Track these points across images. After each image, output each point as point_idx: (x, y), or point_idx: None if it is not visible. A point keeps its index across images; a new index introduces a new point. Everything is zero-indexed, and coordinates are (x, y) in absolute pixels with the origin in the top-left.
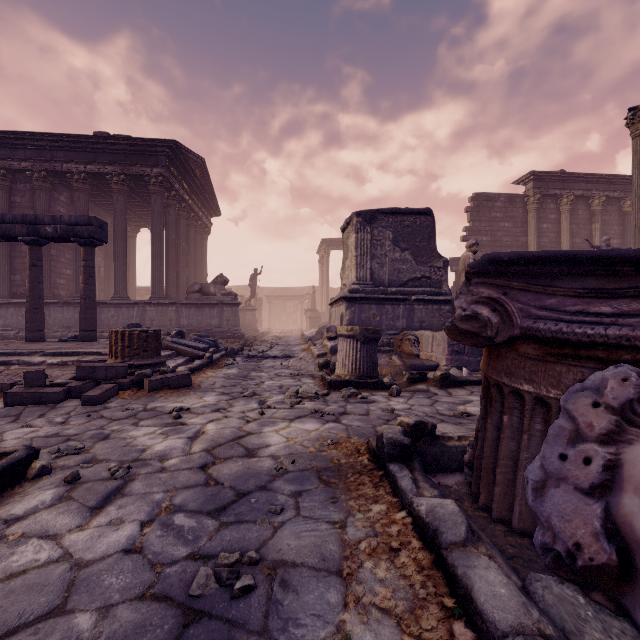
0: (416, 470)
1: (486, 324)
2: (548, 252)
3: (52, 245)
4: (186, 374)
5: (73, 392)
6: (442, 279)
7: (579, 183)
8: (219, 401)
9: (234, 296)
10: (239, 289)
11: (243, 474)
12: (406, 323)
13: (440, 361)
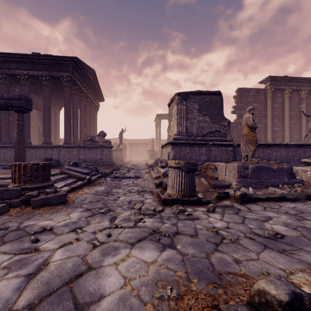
0: None
1: None
2: None
3: (10, 115)
4: (63, 194)
5: None
6: (227, 132)
7: (294, 82)
8: (80, 218)
9: (109, 142)
10: (115, 140)
11: None
12: (206, 158)
13: (232, 182)
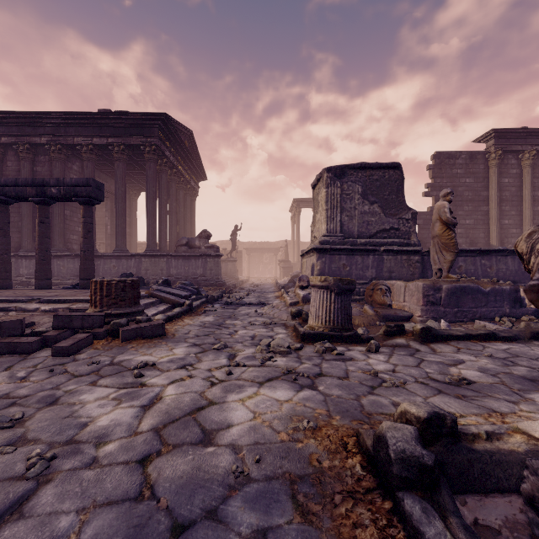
0: (449, 513)
1: None
2: None
3: (66, 207)
4: (160, 324)
5: (48, 341)
6: (410, 230)
7: None
8: (188, 354)
9: (216, 249)
10: (223, 243)
11: (190, 480)
12: (375, 273)
13: (414, 311)
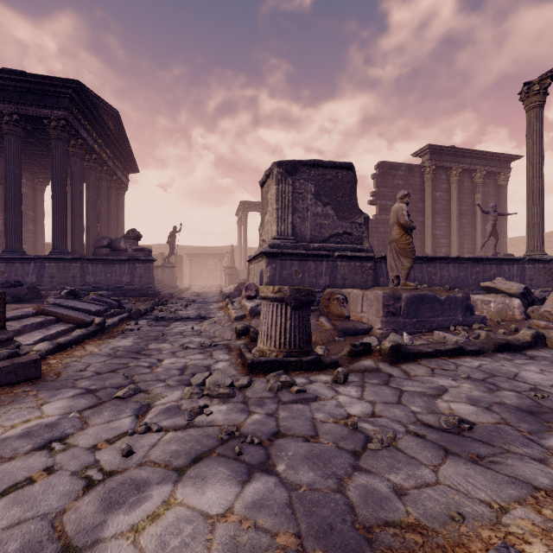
0: None
1: None
2: None
3: None
4: (30, 361)
5: None
6: (363, 236)
7: (465, 158)
8: (67, 414)
9: (147, 252)
10: (161, 247)
11: None
12: (329, 280)
13: (373, 323)
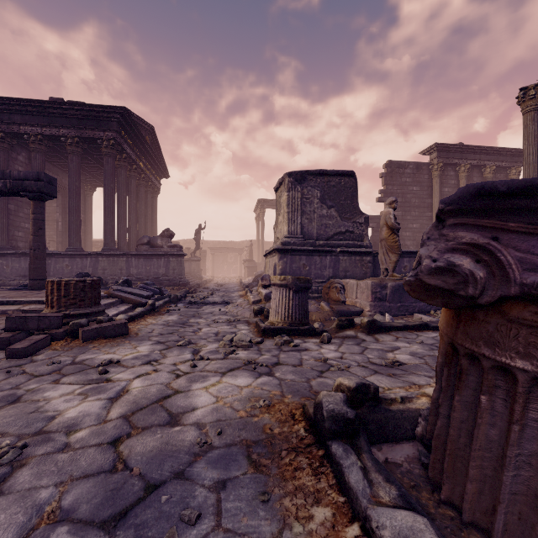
0: (363, 451)
1: (466, 279)
2: None
3: (10, 201)
4: (122, 323)
5: (0, 344)
6: (363, 233)
7: (474, 154)
8: (152, 351)
9: (179, 248)
10: (186, 242)
11: (159, 453)
12: (332, 272)
13: (364, 307)
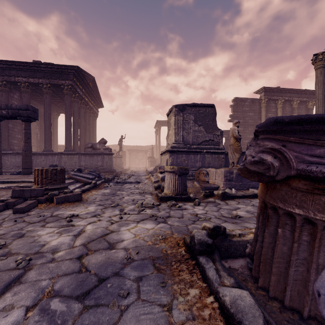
0: (217, 261)
1: (269, 167)
2: (321, 114)
3: (9, 122)
4: (79, 194)
5: (9, 205)
6: (220, 141)
7: (286, 93)
8: (97, 210)
9: (110, 150)
10: (114, 146)
11: (104, 263)
12: (201, 164)
13: (220, 185)
